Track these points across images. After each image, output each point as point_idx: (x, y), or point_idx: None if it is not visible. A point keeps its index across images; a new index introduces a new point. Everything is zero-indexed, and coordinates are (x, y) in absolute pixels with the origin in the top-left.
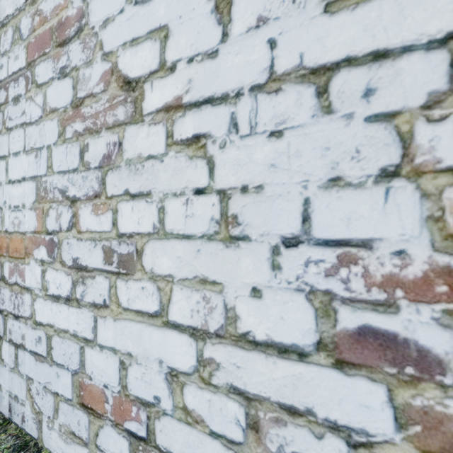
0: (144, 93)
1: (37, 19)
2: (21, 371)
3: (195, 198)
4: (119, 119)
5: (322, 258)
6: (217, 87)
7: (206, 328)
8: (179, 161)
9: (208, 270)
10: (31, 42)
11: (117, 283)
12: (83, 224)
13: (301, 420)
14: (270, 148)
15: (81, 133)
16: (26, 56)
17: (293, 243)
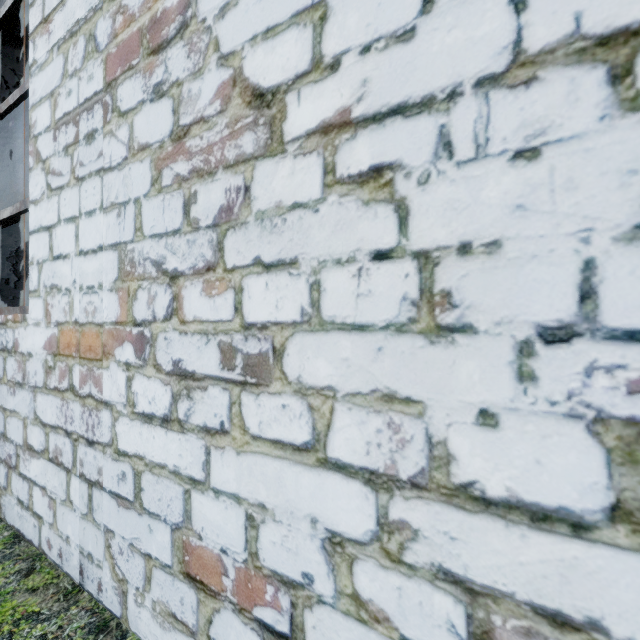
0: (285, 108)
1: (119, 19)
2: (97, 519)
3: (374, 266)
4: (246, 151)
5: (621, 362)
6: (414, 87)
7: (393, 473)
8: (345, 210)
9: (397, 381)
10: (111, 53)
11: (241, 398)
12: (189, 310)
13: (576, 638)
14: (515, 178)
15: (186, 177)
16: (104, 74)
17: (560, 336)
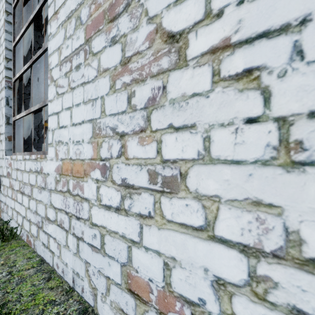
0: (188, 41)
1: (93, 7)
2: (81, 256)
3: (246, 127)
4: (163, 67)
5: None
6: (275, 20)
7: (260, 247)
8: (227, 95)
9: (262, 193)
10: (88, 24)
11: (161, 199)
12: (131, 152)
13: None
14: None
15: (129, 83)
16: (85, 35)
17: None
